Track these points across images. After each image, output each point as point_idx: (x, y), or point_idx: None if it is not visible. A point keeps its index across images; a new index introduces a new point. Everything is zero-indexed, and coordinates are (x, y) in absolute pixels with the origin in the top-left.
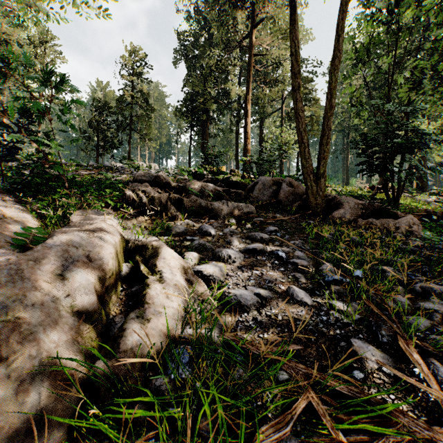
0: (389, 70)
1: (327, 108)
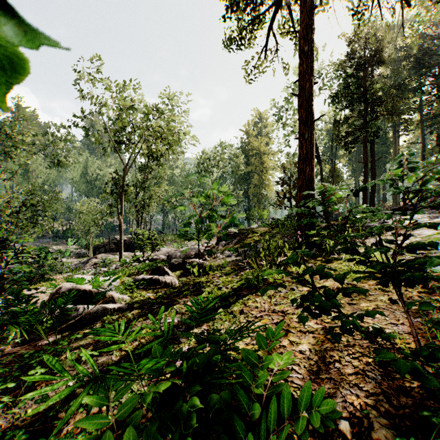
0: None
1: None
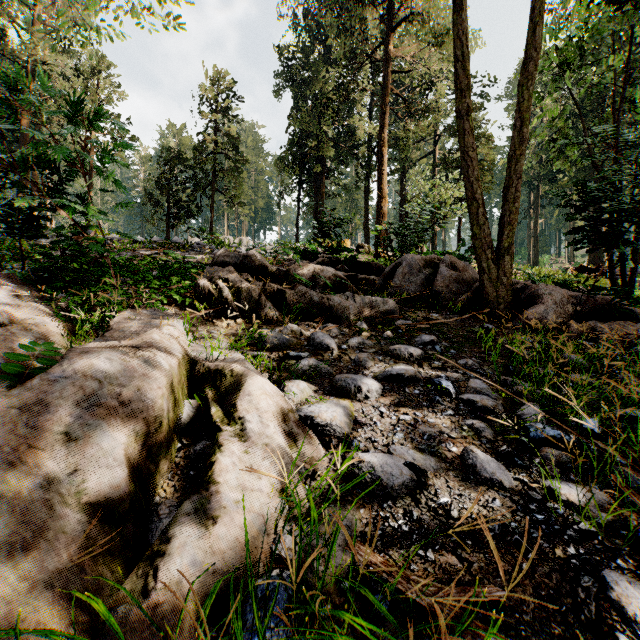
0: (614, 80)
1: (515, 142)
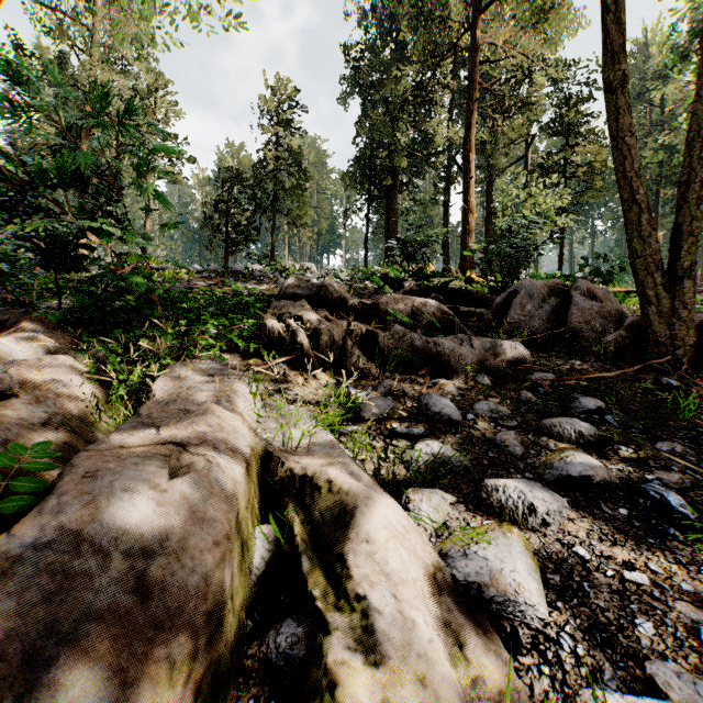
0: None
1: (699, 119)
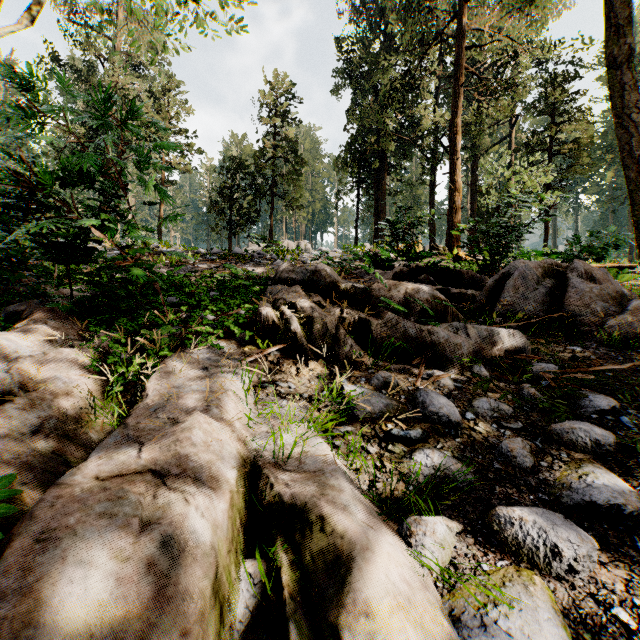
0: None
1: None
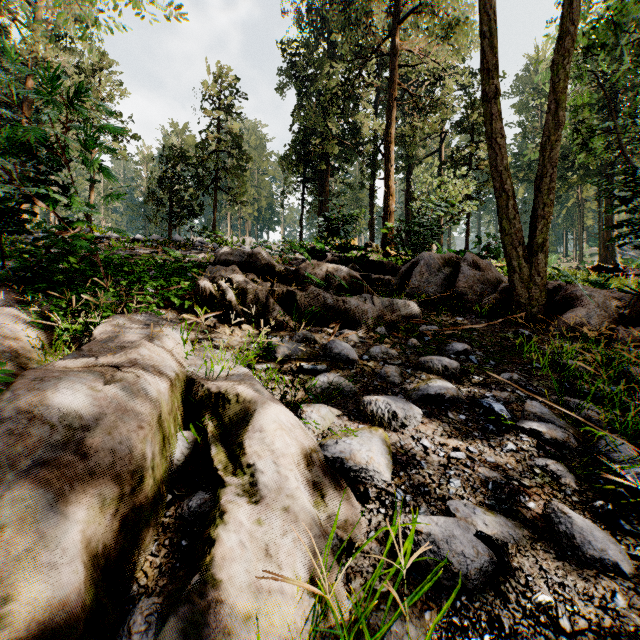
0: None
1: (550, 127)
